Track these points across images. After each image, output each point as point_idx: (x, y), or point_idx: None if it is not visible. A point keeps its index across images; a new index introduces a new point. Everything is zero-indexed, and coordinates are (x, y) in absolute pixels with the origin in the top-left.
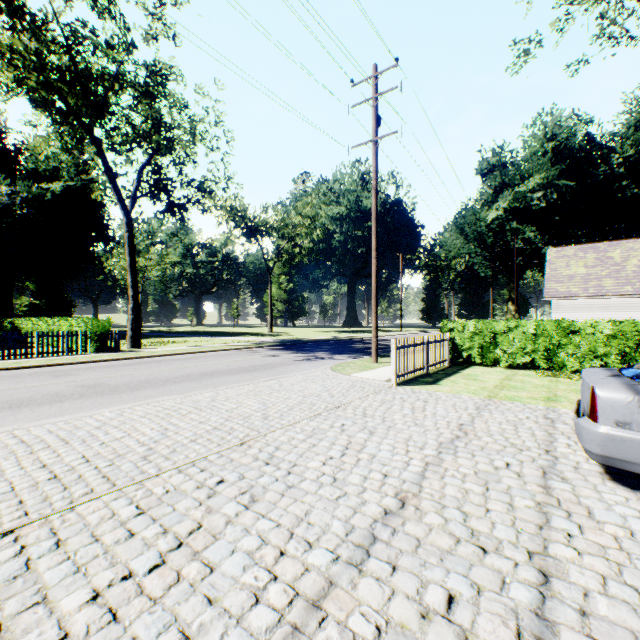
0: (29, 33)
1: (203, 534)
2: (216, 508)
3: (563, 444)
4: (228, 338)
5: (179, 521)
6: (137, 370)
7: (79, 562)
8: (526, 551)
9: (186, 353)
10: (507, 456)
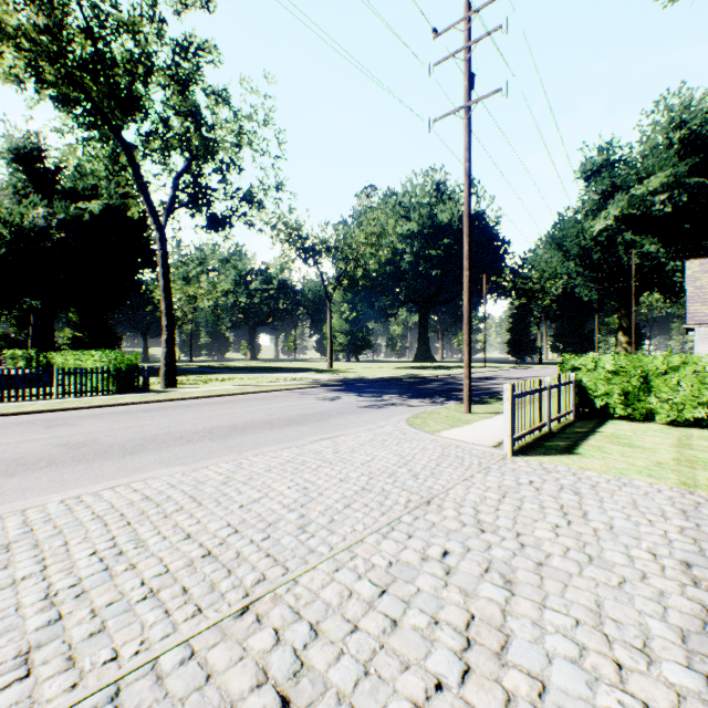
0: (36, 6)
1: None
2: None
3: None
4: (280, 375)
5: None
6: (153, 419)
7: None
8: None
9: (224, 395)
10: None
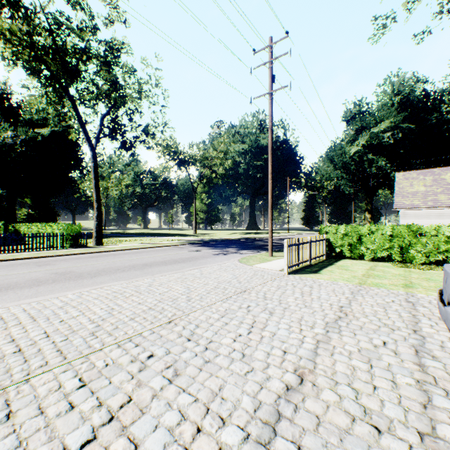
0: (22, 20)
1: (132, 408)
2: (145, 382)
3: (426, 325)
4: (165, 238)
5: (113, 394)
6: (97, 261)
7: (22, 436)
8: (417, 432)
9: (134, 249)
10: (383, 335)
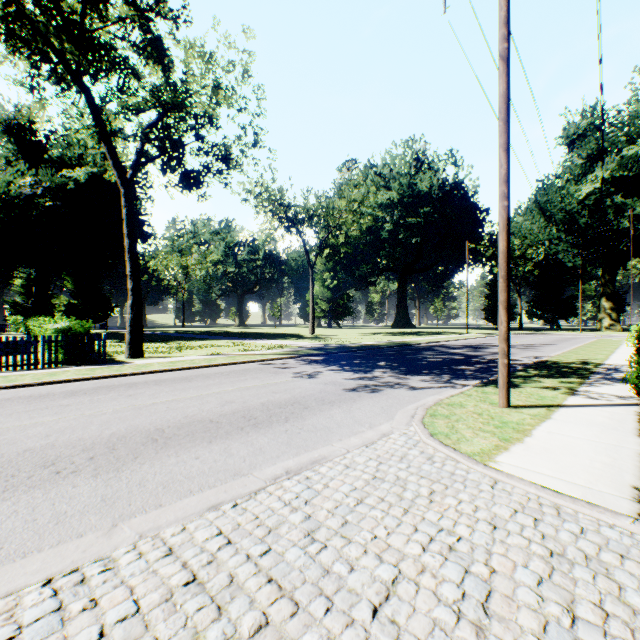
0: None
1: None
2: None
3: None
4: (261, 342)
5: None
6: (59, 412)
7: None
8: None
9: (187, 368)
10: None
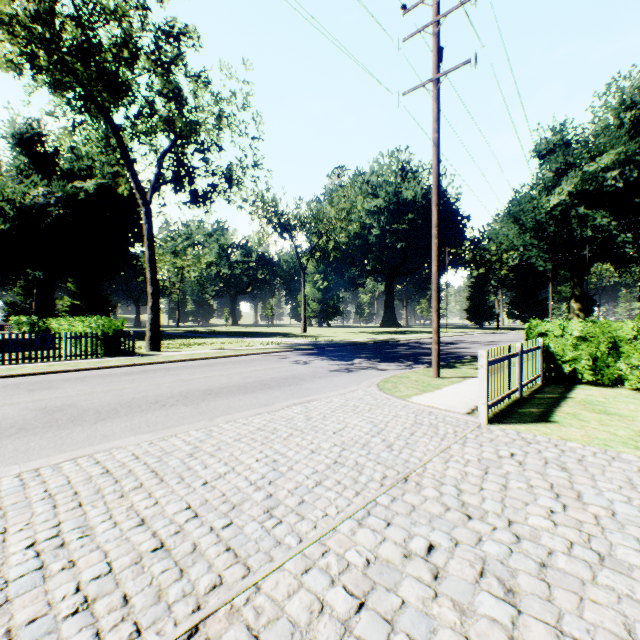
0: None
1: None
2: None
3: None
4: (258, 339)
5: None
6: (132, 382)
7: None
8: None
9: (204, 358)
10: None
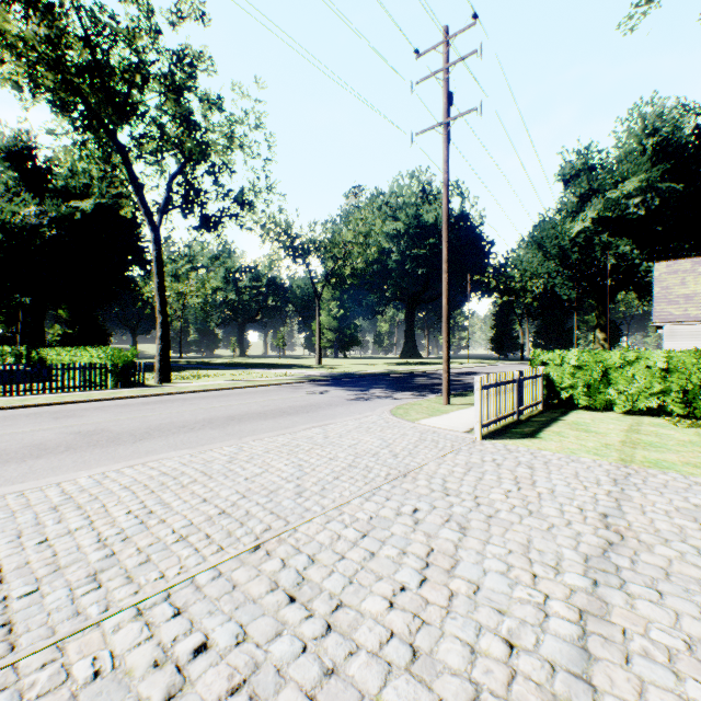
0: (38, 18)
1: None
2: None
3: None
4: (270, 371)
5: None
6: (154, 411)
7: None
8: None
9: (218, 389)
10: None
